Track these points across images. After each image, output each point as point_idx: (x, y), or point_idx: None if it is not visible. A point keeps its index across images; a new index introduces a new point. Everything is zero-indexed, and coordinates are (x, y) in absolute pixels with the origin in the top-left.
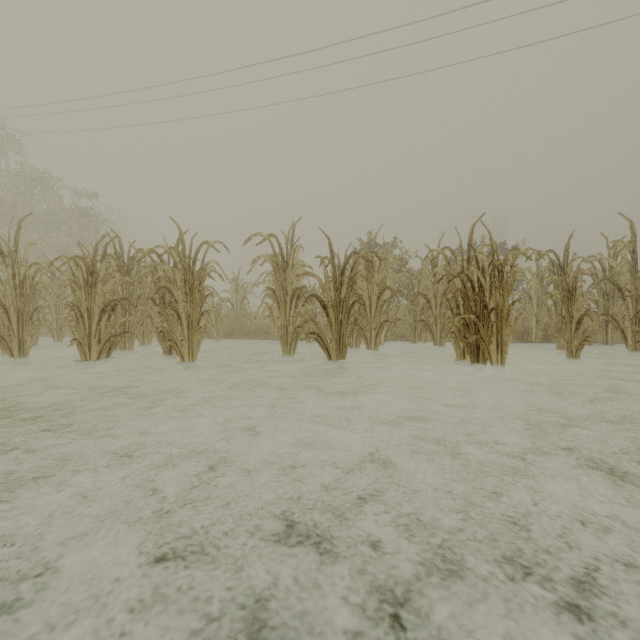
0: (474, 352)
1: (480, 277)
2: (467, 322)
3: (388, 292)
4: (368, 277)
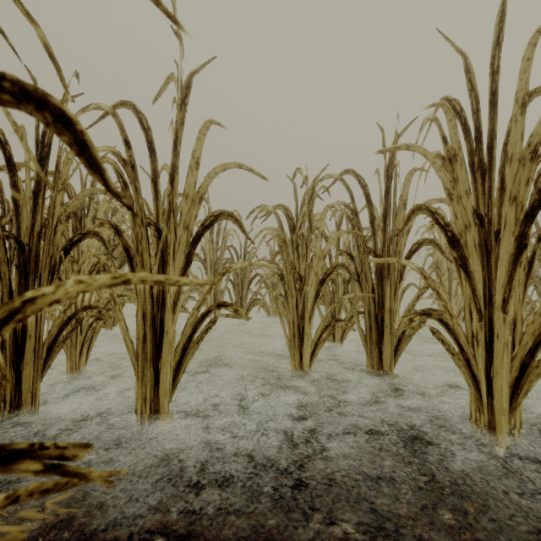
0: None
1: None
2: None
3: None
4: None
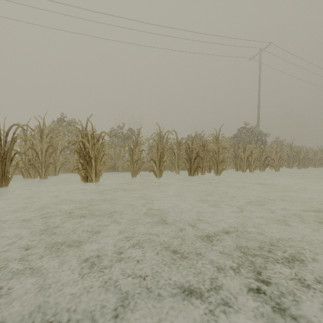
0: (86, 177)
1: (87, 143)
2: (83, 164)
3: (60, 147)
4: (41, 139)
